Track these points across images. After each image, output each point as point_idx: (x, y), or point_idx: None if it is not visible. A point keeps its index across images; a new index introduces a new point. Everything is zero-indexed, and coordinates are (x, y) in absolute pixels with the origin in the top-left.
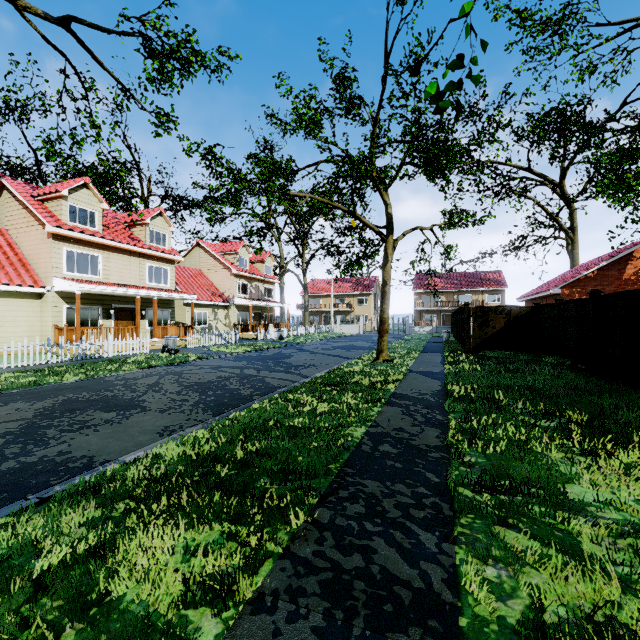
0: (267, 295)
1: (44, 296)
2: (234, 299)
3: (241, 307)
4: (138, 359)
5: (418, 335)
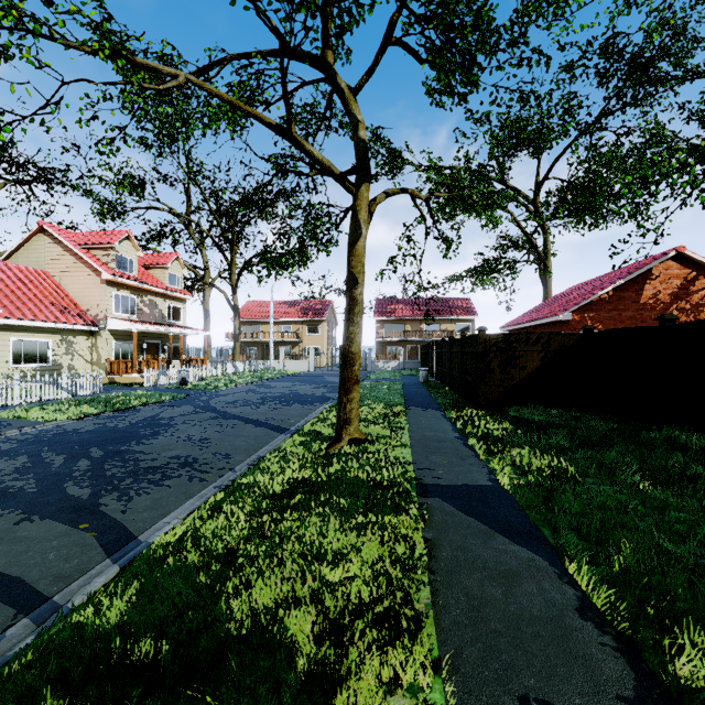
0: (172, 317)
1: None
2: (106, 320)
3: (121, 334)
4: None
5: (384, 373)
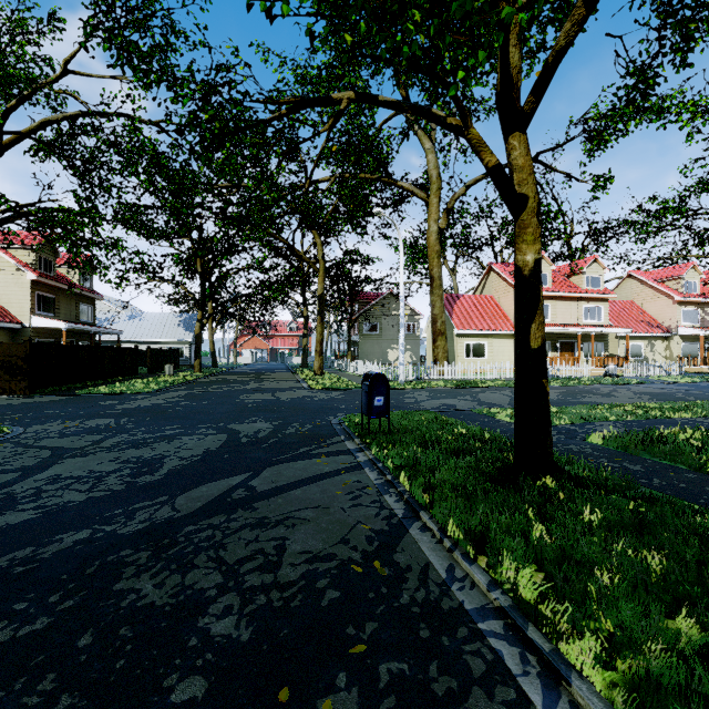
0: None
1: None
2: (677, 329)
3: (687, 337)
4: (588, 379)
5: None
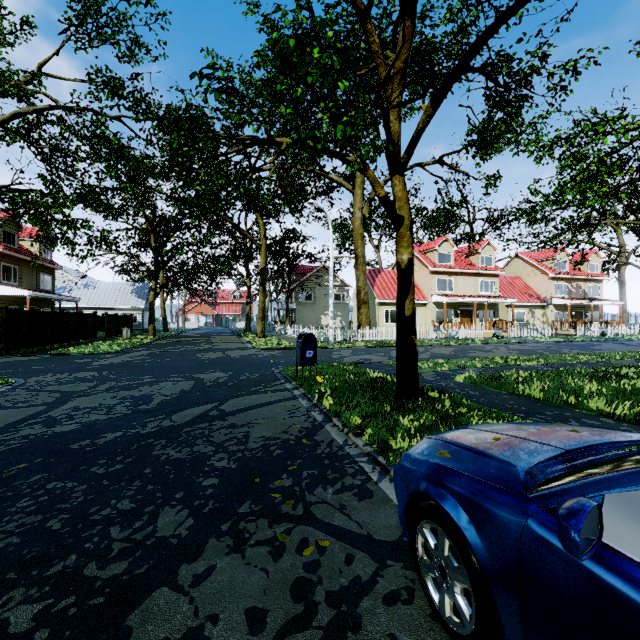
0: (591, 293)
1: (427, 305)
2: (551, 299)
3: (559, 306)
4: (480, 339)
5: None
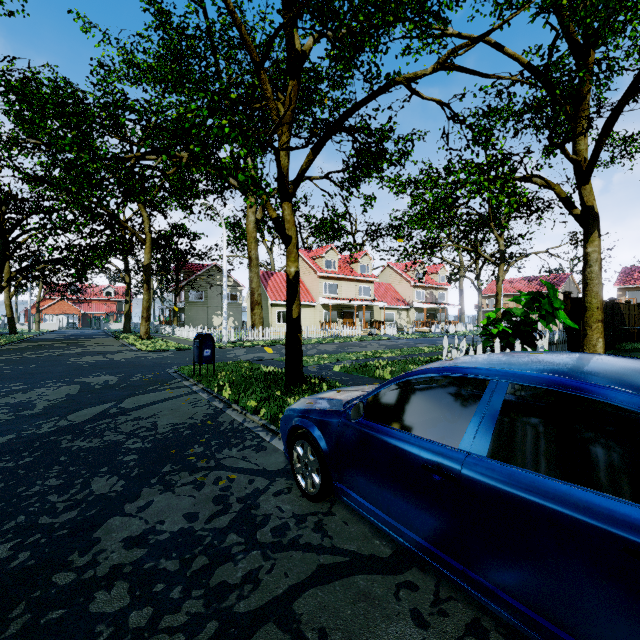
0: (440, 299)
1: (315, 306)
2: (413, 303)
3: (418, 309)
4: (358, 337)
5: None
